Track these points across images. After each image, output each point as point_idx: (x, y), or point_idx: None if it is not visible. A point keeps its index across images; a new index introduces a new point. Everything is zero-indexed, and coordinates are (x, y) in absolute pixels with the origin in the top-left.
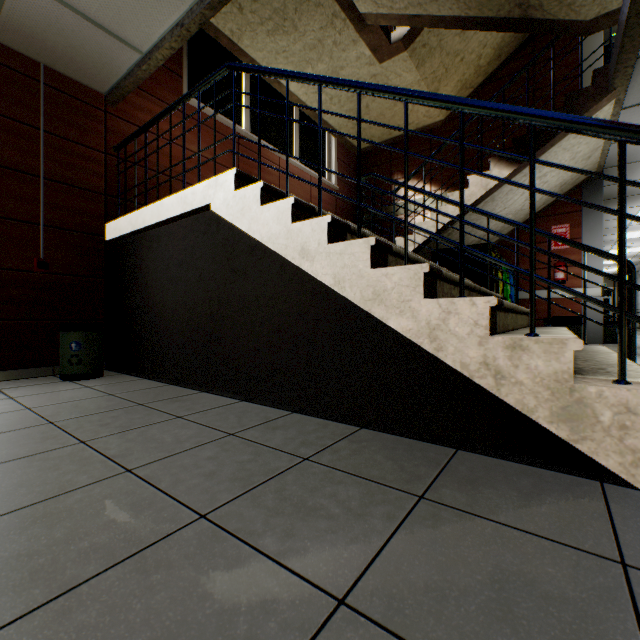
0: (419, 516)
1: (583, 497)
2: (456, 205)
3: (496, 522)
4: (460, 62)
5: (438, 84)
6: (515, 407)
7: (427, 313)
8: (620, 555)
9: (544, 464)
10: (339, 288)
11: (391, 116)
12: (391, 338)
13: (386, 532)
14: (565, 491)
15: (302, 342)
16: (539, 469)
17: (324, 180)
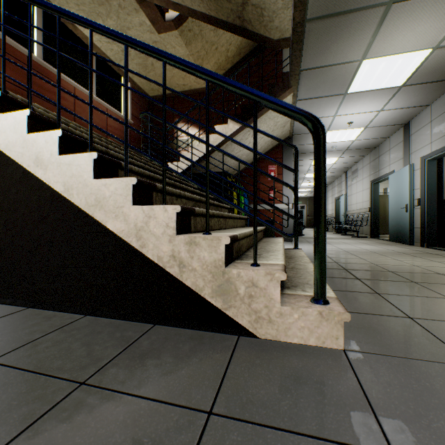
0: (61, 408)
1: (220, 352)
2: (204, 143)
3: (134, 396)
4: (216, 50)
5: (202, 61)
6: (192, 288)
7: (135, 217)
8: (213, 404)
9: (211, 327)
10: (68, 195)
11: (171, 76)
12: (115, 237)
13: (2, 442)
14: (210, 349)
15: (43, 242)
16: (205, 332)
17: (119, 114)
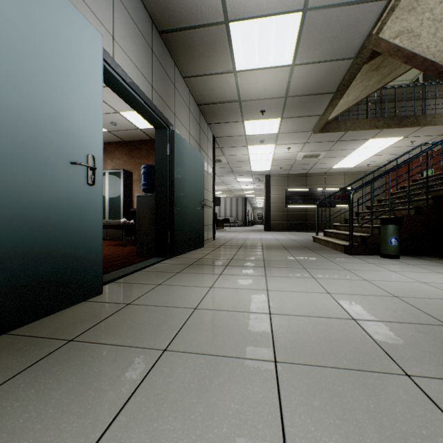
0: None
1: None
2: None
3: None
4: None
5: None
6: None
7: None
8: None
9: None
10: None
11: None
12: None
13: None
14: None
15: None
16: None
17: None
